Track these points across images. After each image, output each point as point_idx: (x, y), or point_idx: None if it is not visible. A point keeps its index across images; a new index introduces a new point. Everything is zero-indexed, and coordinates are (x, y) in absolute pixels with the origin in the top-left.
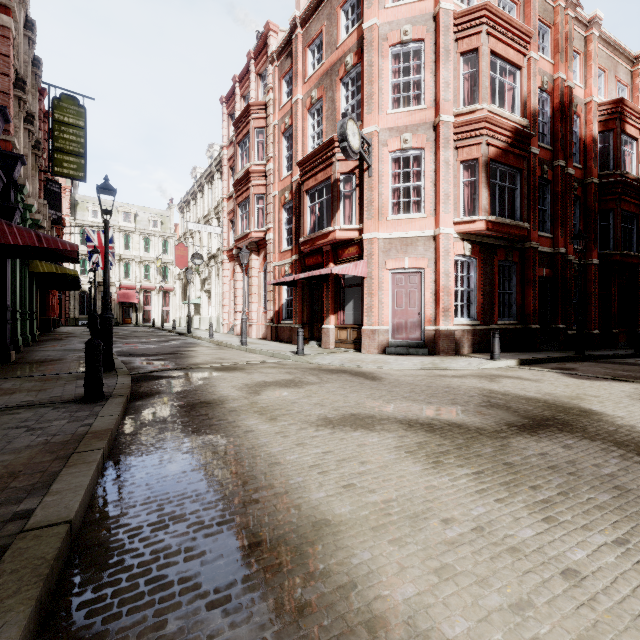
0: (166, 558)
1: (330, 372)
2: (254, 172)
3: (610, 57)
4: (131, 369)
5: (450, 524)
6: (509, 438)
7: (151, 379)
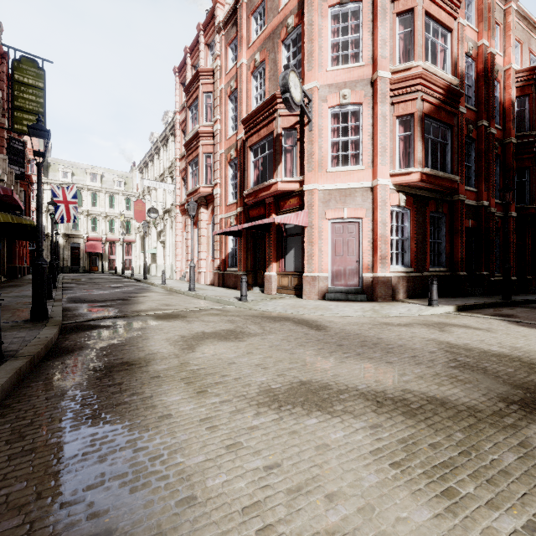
0: None
1: (273, 320)
2: (203, 132)
3: (525, 30)
4: (70, 317)
5: None
6: (522, 428)
7: (83, 329)
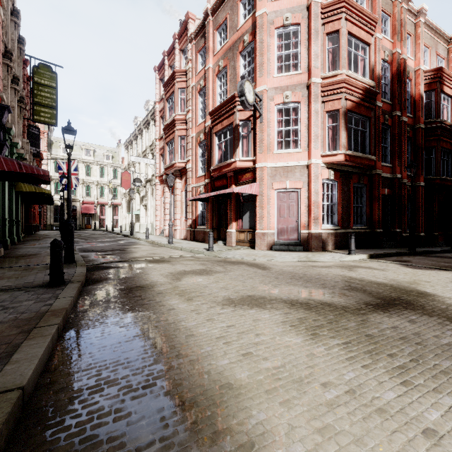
0: (99, 418)
1: (232, 263)
2: (178, 120)
3: (432, 38)
4: (88, 261)
5: (328, 387)
6: (367, 314)
7: (101, 269)
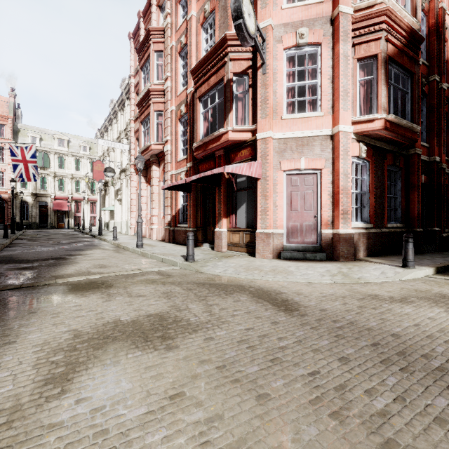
0: None
1: (223, 291)
2: (154, 90)
3: None
4: None
5: None
6: None
7: None
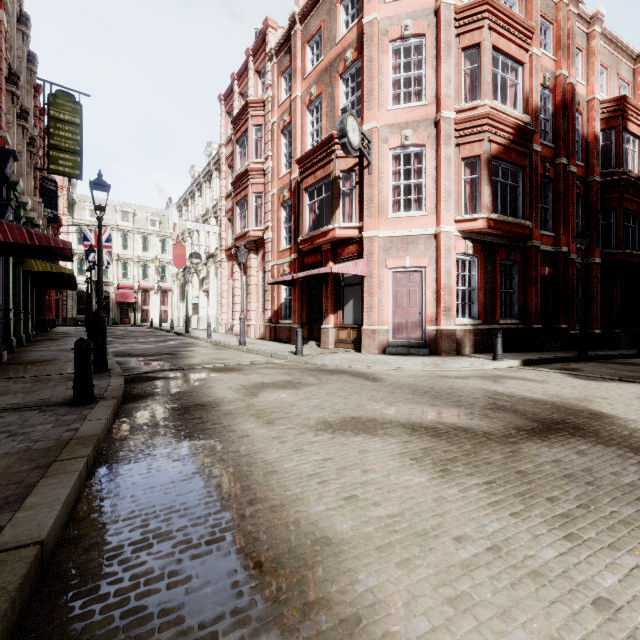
0: (147, 585)
1: (330, 373)
2: (252, 170)
3: (612, 54)
4: (126, 370)
5: (463, 543)
6: (519, 443)
7: (145, 380)
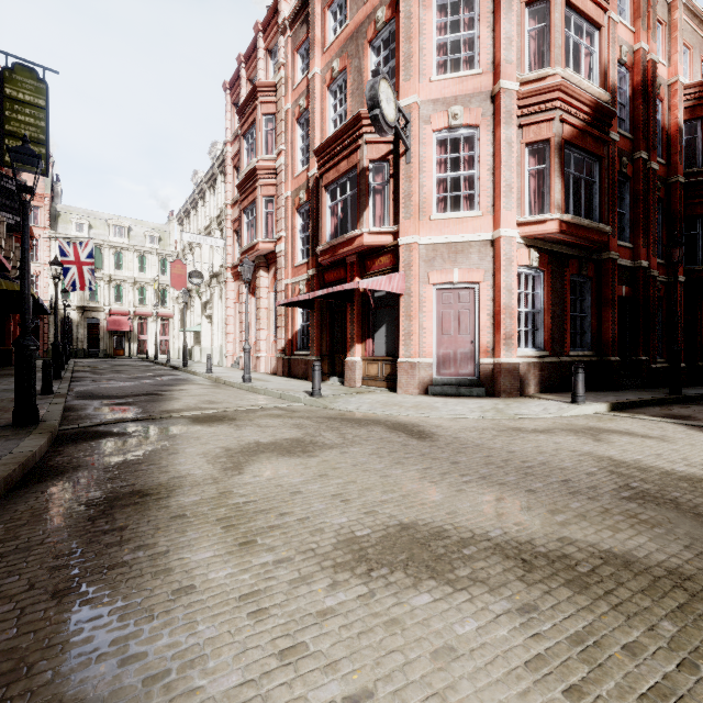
0: None
1: (357, 424)
2: (262, 169)
3: (695, 32)
4: (73, 420)
5: None
6: None
7: (87, 438)
